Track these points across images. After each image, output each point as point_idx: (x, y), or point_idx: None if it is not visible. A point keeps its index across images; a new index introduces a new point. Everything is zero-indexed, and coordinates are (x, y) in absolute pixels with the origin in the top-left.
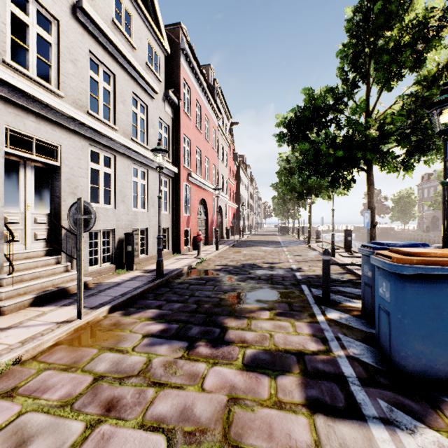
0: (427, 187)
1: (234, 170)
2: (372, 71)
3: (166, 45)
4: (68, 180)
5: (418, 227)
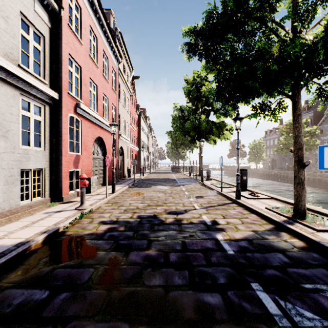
0: (269, 139)
1: (135, 118)
2: None
3: None
4: None
5: (263, 166)
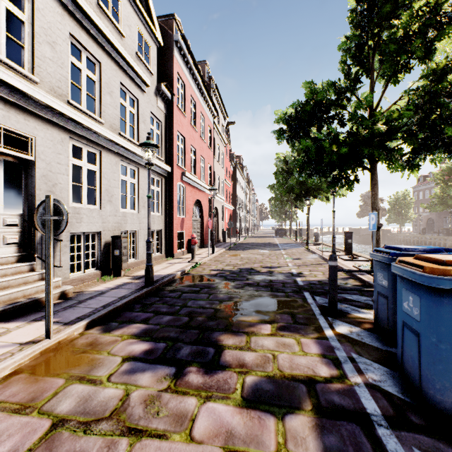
0: (422, 189)
1: (230, 171)
2: (375, 66)
3: (158, 35)
4: (45, 176)
5: (414, 229)
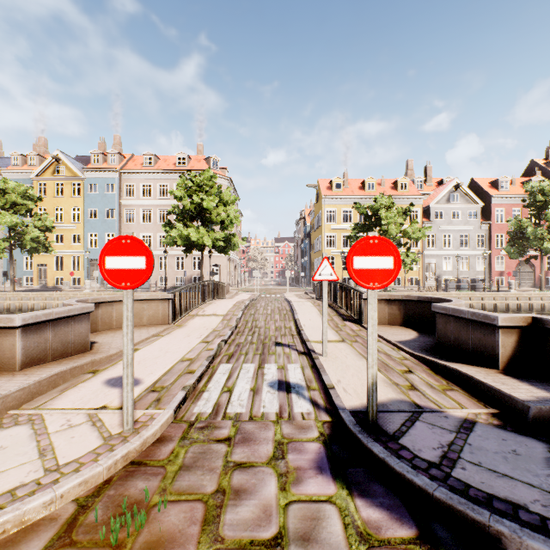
0: None
1: None
2: None
3: (480, 204)
4: (437, 266)
5: None
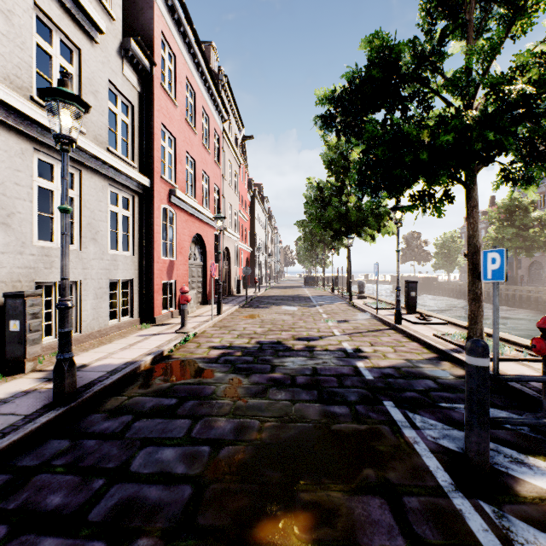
0: None
1: (247, 201)
2: None
3: None
4: None
5: (461, 276)
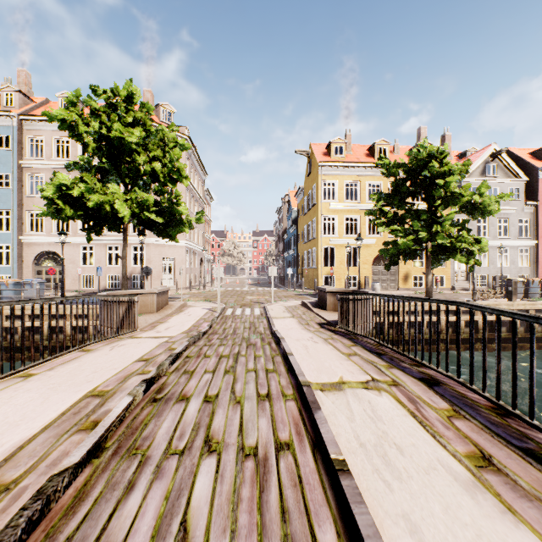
0: None
1: None
2: None
3: (523, 179)
4: None
5: None
